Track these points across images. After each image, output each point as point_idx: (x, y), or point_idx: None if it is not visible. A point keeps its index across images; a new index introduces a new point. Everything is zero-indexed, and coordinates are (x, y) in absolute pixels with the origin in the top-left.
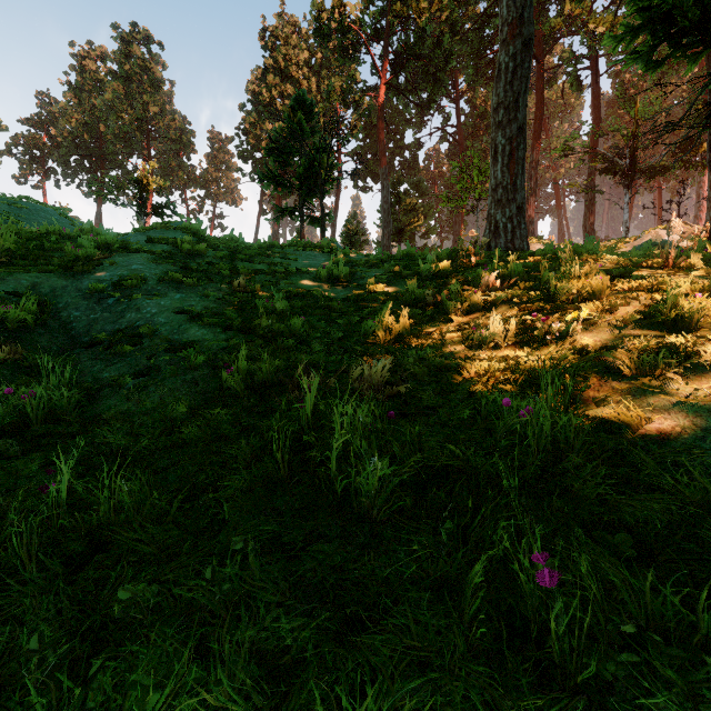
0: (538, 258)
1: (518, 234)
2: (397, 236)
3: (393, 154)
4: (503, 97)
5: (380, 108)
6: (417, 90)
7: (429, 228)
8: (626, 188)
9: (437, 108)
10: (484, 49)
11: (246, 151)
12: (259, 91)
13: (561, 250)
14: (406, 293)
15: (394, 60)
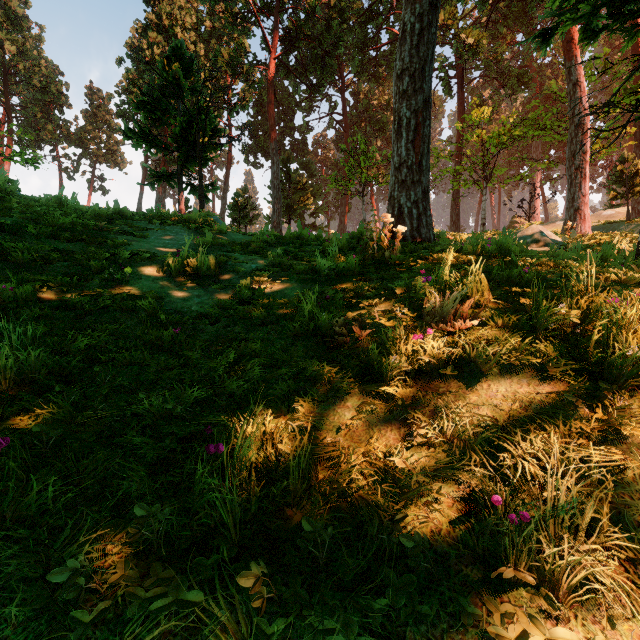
0: (474, 257)
1: (424, 222)
2: (287, 212)
3: (284, 134)
4: (409, 62)
5: (270, 82)
6: (306, 72)
7: (317, 207)
8: (486, 185)
9: (325, 95)
10: (369, 45)
11: (126, 111)
12: (139, 46)
13: (496, 248)
14: (298, 310)
15: (285, 38)
